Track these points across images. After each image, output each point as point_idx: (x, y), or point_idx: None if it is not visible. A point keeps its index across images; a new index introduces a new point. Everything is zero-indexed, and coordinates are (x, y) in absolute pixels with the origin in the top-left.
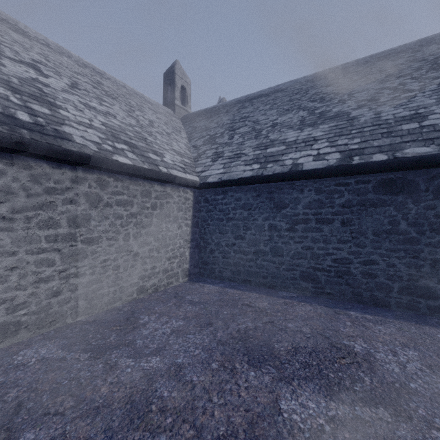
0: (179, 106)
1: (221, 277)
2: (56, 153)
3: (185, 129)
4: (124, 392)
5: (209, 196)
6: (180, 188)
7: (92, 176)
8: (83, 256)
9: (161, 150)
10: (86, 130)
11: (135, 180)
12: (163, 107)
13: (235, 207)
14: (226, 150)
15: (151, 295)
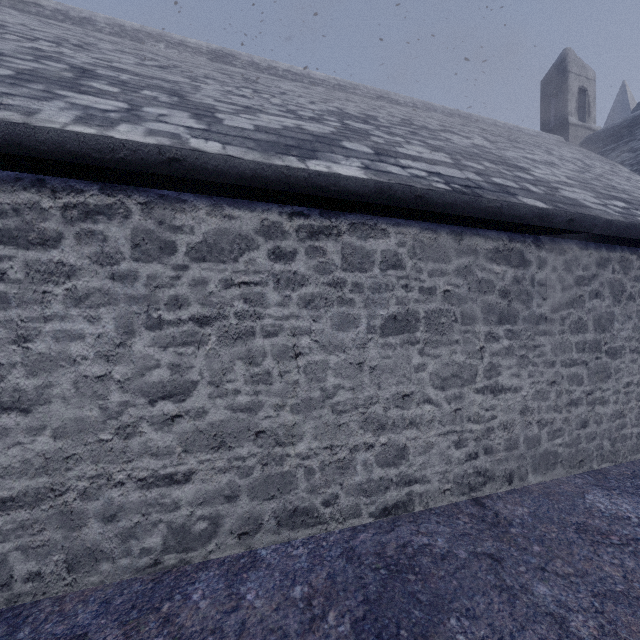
0: (576, 125)
1: None
2: (596, 228)
3: (613, 159)
4: None
5: None
6: None
7: (614, 255)
8: (606, 374)
9: None
10: (572, 190)
11: None
12: (548, 136)
13: None
14: None
15: None
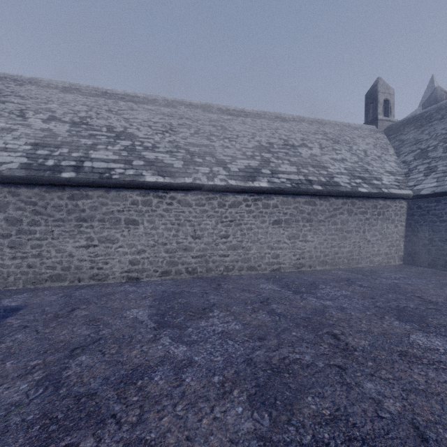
0: (382, 120)
1: (434, 264)
2: (338, 193)
3: (391, 144)
4: (386, 283)
5: (421, 204)
6: (396, 200)
7: (349, 200)
8: (345, 238)
9: (379, 176)
10: (341, 177)
11: (368, 199)
12: (366, 126)
13: None
14: (439, 165)
15: (377, 266)
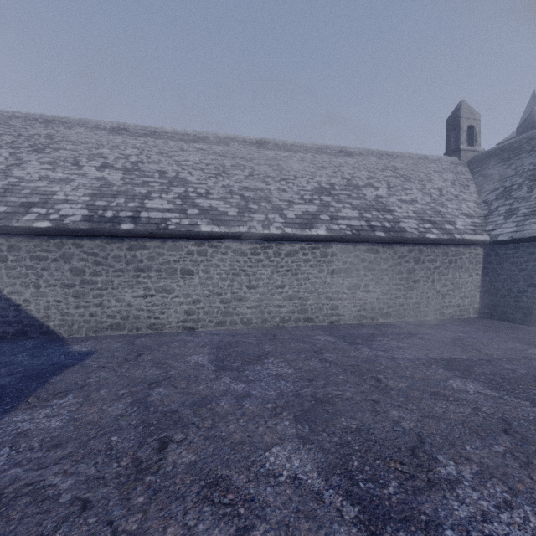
0: (465, 150)
1: (512, 318)
2: (403, 240)
3: (474, 179)
4: (449, 336)
5: (499, 251)
6: (470, 247)
7: (416, 248)
8: (412, 289)
9: (452, 219)
10: (408, 221)
11: (437, 246)
12: (446, 158)
13: (527, 260)
14: (521, 207)
15: (448, 319)
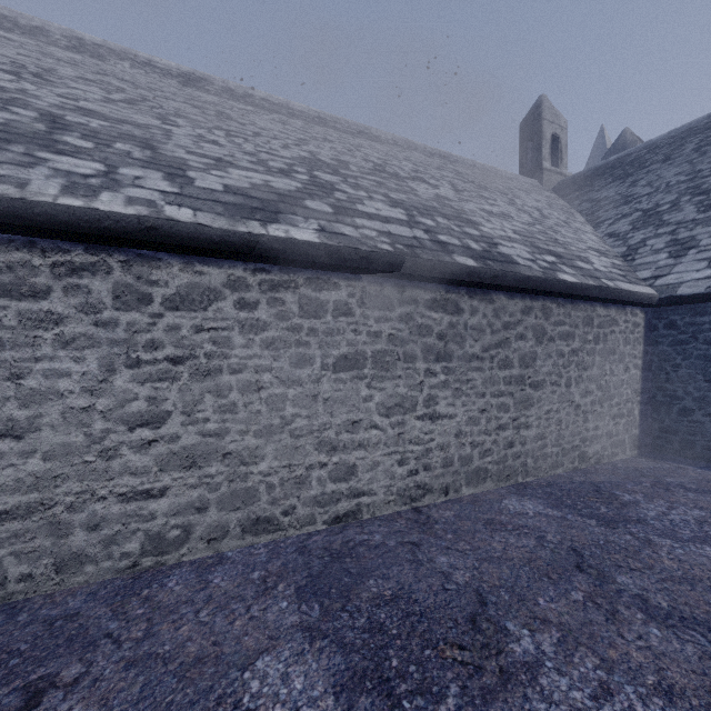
0: (549, 170)
1: (710, 457)
2: (517, 282)
3: (575, 207)
4: (703, 572)
5: (678, 319)
6: (626, 309)
7: (537, 304)
8: (530, 403)
9: (581, 253)
10: (512, 246)
11: (575, 303)
12: (524, 179)
13: None
14: (702, 234)
15: (595, 467)
